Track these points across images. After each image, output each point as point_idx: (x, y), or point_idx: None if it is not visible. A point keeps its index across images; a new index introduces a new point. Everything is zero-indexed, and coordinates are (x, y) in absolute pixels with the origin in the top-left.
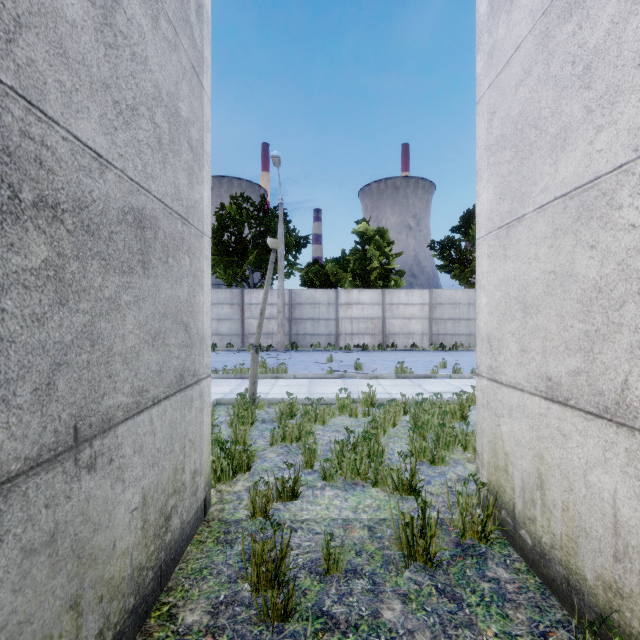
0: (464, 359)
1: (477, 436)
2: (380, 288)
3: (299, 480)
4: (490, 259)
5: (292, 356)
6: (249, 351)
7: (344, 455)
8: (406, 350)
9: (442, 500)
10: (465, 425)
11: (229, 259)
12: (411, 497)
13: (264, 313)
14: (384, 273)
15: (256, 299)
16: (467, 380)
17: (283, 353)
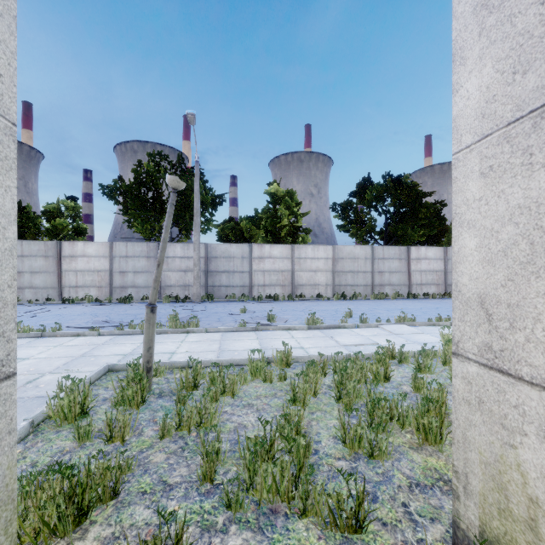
0: (364, 307)
1: (454, 444)
2: (289, 244)
3: (191, 512)
4: (487, 177)
5: (207, 307)
6: (165, 302)
7: (258, 466)
8: (313, 299)
9: (402, 538)
10: (403, 399)
11: (146, 213)
12: (357, 536)
13: (162, 264)
14: (293, 230)
15: (173, 252)
16: (374, 330)
17: (199, 304)
